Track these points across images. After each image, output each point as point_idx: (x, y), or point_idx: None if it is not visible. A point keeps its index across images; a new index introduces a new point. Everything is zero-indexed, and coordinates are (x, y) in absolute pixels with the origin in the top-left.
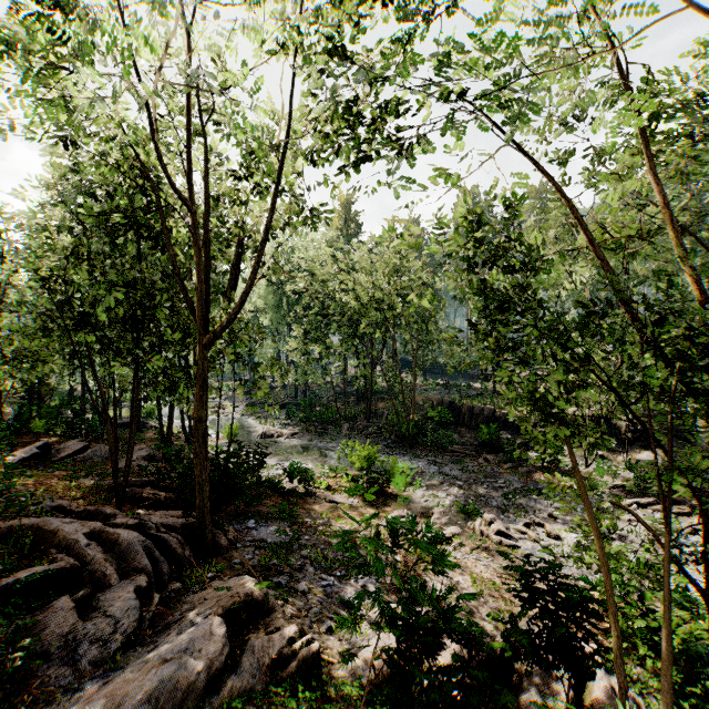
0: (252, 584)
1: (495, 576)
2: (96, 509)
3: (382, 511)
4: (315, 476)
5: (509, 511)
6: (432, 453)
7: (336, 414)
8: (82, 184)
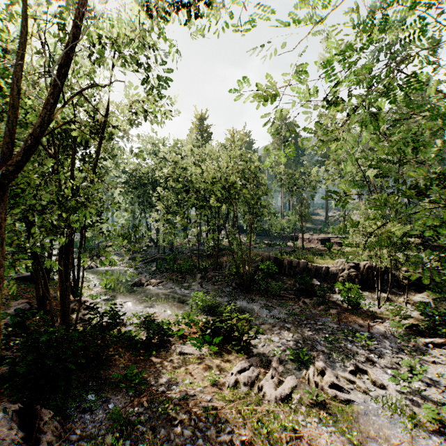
0: None
1: None
2: None
3: (226, 360)
4: (170, 325)
5: (332, 355)
6: (263, 297)
7: (192, 266)
8: None
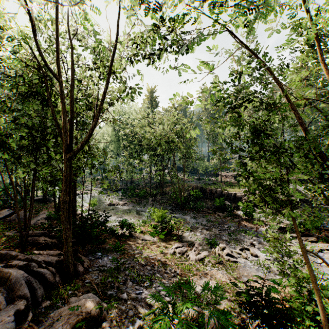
0: (91, 304)
1: (227, 279)
2: (7, 252)
3: (169, 244)
4: (134, 226)
5: (231, 242)
6: (193, 212)
7: (146, 193)
8: (8, 73)
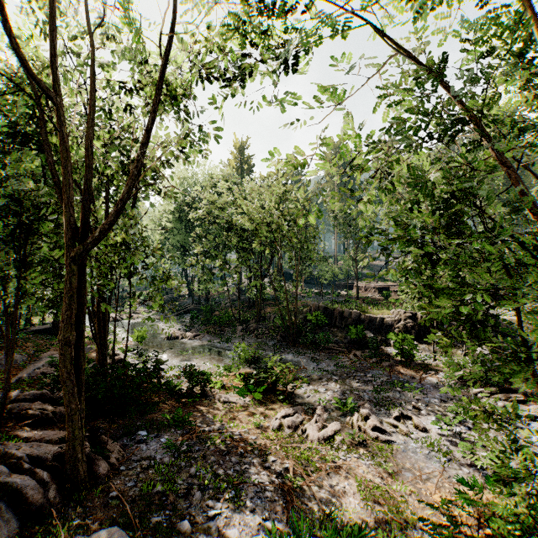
0: None
1: (377, 477)
2: None
3: (271, 409)
4: (211, 376)
5: (379, 404)
6: (311, 350)
7: (232, 318)
8: None
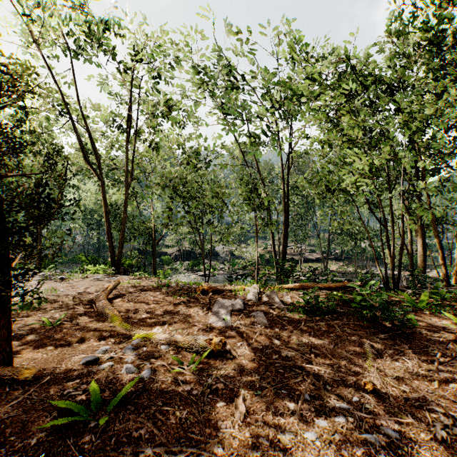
0: None
1: None
2: None
3: None
4: None
5: None
6: None
7: None
8: None
